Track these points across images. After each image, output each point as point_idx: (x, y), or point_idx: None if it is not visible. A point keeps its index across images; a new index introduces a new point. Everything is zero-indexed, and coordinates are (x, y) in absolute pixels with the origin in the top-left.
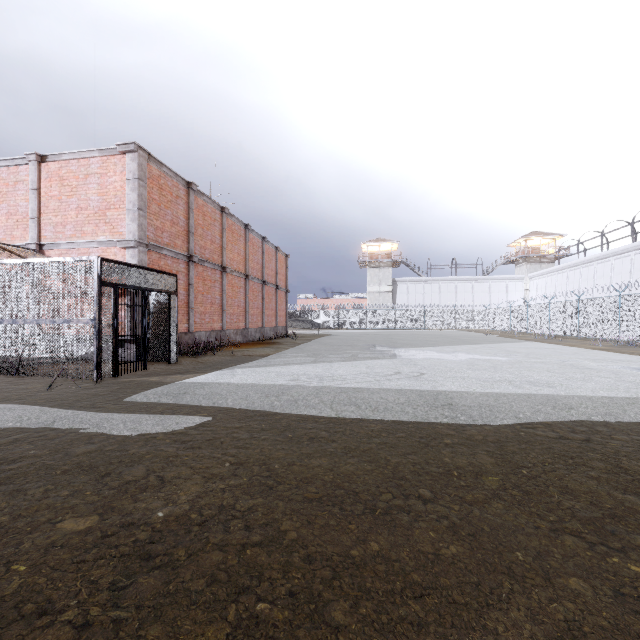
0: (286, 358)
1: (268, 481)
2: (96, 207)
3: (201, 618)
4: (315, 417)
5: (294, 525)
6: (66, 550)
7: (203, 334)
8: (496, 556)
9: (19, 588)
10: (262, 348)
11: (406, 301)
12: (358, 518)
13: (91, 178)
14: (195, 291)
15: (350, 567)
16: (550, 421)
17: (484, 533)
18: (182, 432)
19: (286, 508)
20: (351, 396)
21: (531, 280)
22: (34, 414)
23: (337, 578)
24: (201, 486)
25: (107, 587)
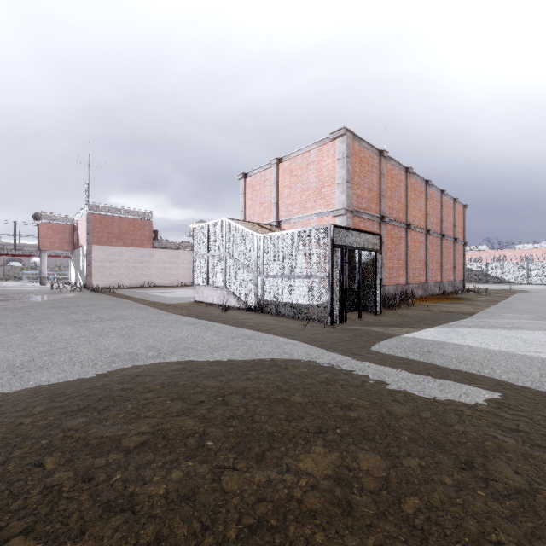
0: (504, 319)
1: None
2: (314, 187)
3: None
4: None
5: None
6: None
7: (391, 287)
8: None
9: None
10: (454, 304)
11: None
12: None
13: (310, 166)
14: (385, 248)
15: None
16: None
17: None
18: (487, 411)
19: None
20: None
21: None
22: (315, 353)
23: None
24: None
25: None
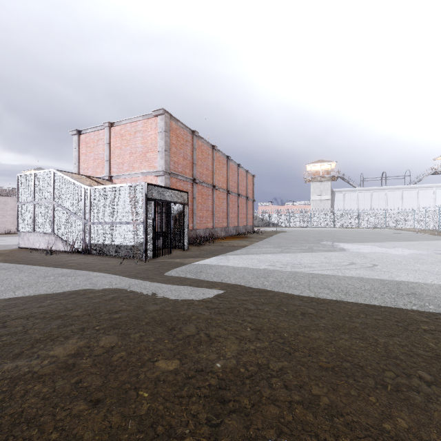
0: (260, 248)
1: (284, 347)
2: (140, 151)
3: None
4: (299, 296)
5: (322, 390)
6: (167, 385)
7: (201, 231)
8: None
9: (148, 411)
10: (240, 241)
11: (342, 206)
12: (374, 391)
13: (138, 134)
14: (197, 202)
15: (390, 440)
16: None
17: None
18: (208, 300)
19: (309, 373)
20: (322, 281)
21: None
22: (117, 281)
23: None
24: (237, 345)
25: (205, 422)
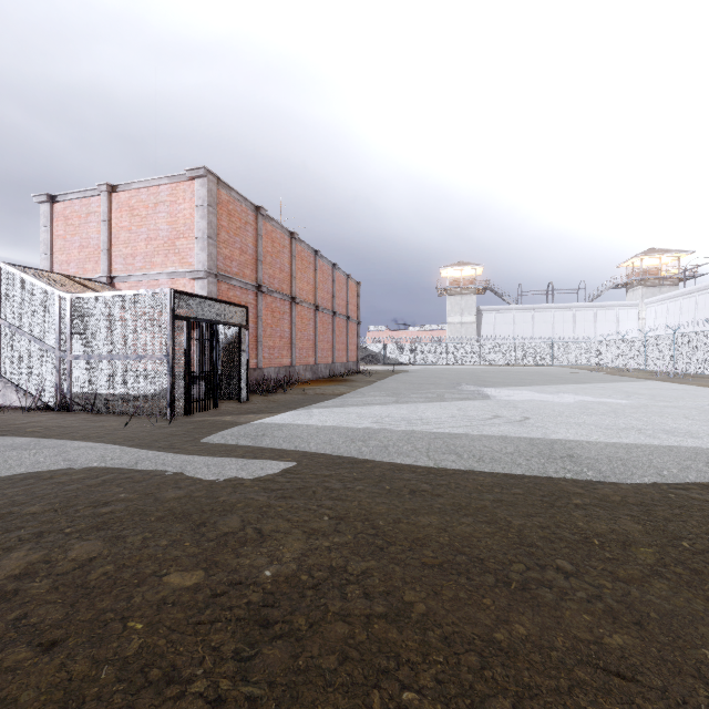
0: (364, 397)
1: (376, 540)
2: (165, 237)
3: (343, 704)
4: (411, 466)
5: (419, 596)
6: (179, 609)
7: (272, 370)
8: (677, 653)
9: (140, 649)
10: (335, 386)
11: (493, 333)
12: (491, 592)
13: (160, 207)
14: (264, 324)
15: (498, 654)
16: (706, 481)
17: (653, 621)
18: (269, 479)
19: (405, 574)
20: (448, 443)
21: (648, 307)
22: (116, 454)
23: (487, 667)
24: (304, 542)
25: (231, 656)
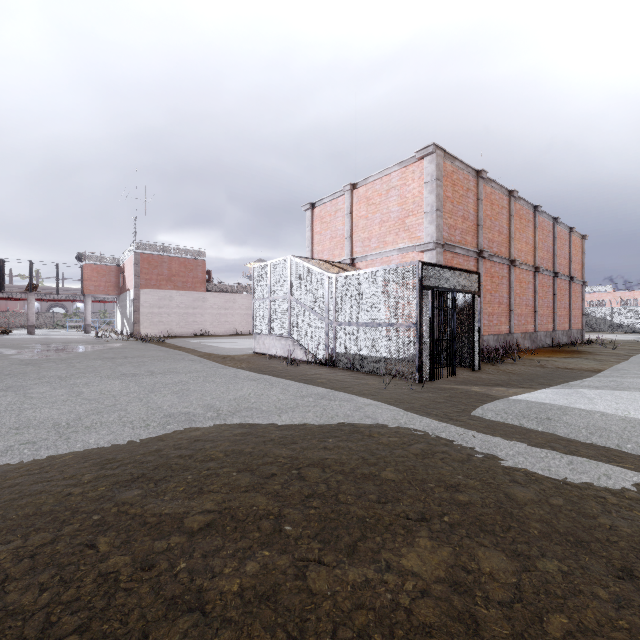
0: None
1: None
2: (396, 217)
3: None
4: None
5: None
6: None
7: (490, 338)
8: None
9: None
10: (572, 358)
11: None
12: None
13: (391, 192)
14: (483, 290)
15: None
16: None
17: None
18: (639, 499)
19: None
20: None
21: None
22: (404, 417)
23: None
24: None
25: None
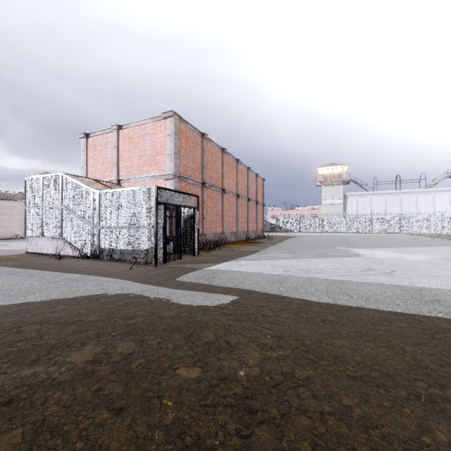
0: (272, 254)
1: (308, 355)
2: (149, 154)
3: None
4: (317, 302)
5: (353, 401)
6: (191, 394)
7: (211, 235)
8: None
9: (174, 420)
10: (250, 246)
11: (355, 211)
12: (407, 402)
13: (146, 136)
14: (206, 206)
15: None
16: None
17: None
18: (224, 307)
19: (337, 383)
20: (340, 287)
21: None
22: (129, 286)
23: None
24: (259, 353)
25: (234, 433)
